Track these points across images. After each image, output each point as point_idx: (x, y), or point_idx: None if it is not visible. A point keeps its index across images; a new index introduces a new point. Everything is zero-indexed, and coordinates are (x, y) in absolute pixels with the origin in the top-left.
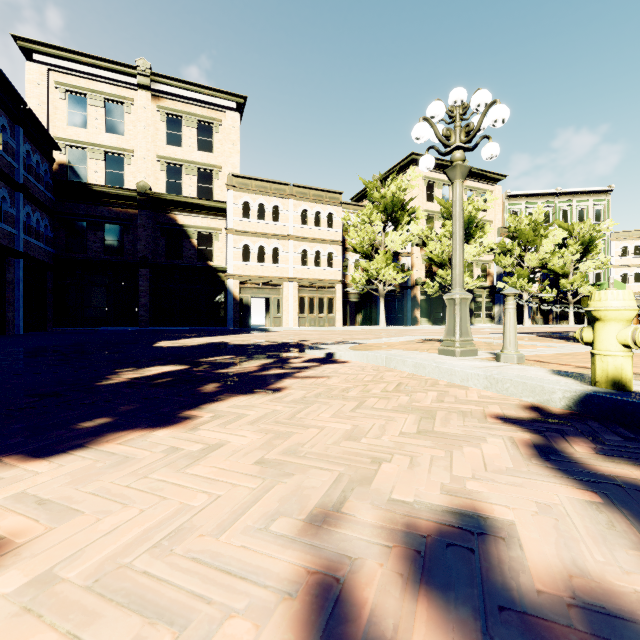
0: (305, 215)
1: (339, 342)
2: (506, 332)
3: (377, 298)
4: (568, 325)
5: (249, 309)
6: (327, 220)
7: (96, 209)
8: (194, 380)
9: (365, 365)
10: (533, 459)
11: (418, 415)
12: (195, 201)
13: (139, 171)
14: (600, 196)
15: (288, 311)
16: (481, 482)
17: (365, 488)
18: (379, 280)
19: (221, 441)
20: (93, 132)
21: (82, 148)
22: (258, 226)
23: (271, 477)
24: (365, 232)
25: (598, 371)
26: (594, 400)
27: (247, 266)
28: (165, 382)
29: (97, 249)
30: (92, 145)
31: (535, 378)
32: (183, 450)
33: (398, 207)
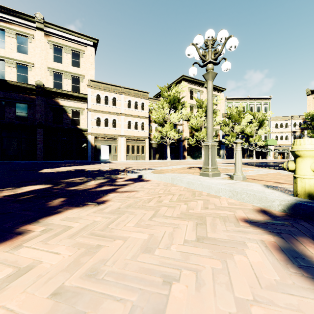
0: (130, 103)
1: (146, 168)
2: (236, 163)
3: (166, 146)
4: (253, 159)
5: (100, 151)
6: (141, 106)
7: (10, 94)
8: (49, 196)
9: (159, 182)
10: (288, 266)
11: (194, 221)
12: (70, 93)
13: (37, 75)
14: (266, 100)
15: (121, 152)
16: (263, 307)
17: None
18: (167, 137)
19: (34, 261)
20: (8, 51)
21: (2, 60)
22: (105, 108)
23: None
24: (160, 113)
25: (299, 187)
26: (301, 207)
27: (99, 128)
28: (27, 198)
29: (11, 117)
30: (8, 58)
31: (259, 191)
32: None
33: (176, 101)
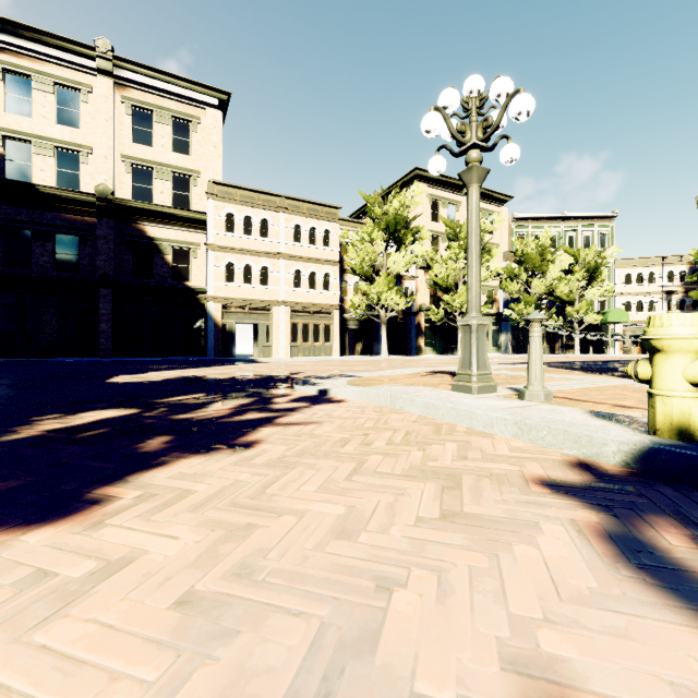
0: (298, 231)
1: (335, 375)
2: (531, 365)
3: (378, 325)
4: (574, 354)
5: (233, 337)
6: (323, 237)
7: (43, 215)
8: (137, 431)
9: (365, 405)
10: (619, 565)
11: (438, 483)
12: (168, 210)
13: (99, 172)
14: (604, 222)
15: (279, 339)
16: (561, 630)
17: (365, 663)
18: (381, 305)
19: (132, 550)
20: (39, 122)
21: (25, 141)
22: (244, 242)
23: (194, 643)
24: (365, 252)
25: (659, 416)
26: (661, 456)
27: (231, 287)
28: (94, 436)
29: (45, 264)
30: (38, 138)
31: (577, 424)
32: (56, 577)
33: (401, 225)
